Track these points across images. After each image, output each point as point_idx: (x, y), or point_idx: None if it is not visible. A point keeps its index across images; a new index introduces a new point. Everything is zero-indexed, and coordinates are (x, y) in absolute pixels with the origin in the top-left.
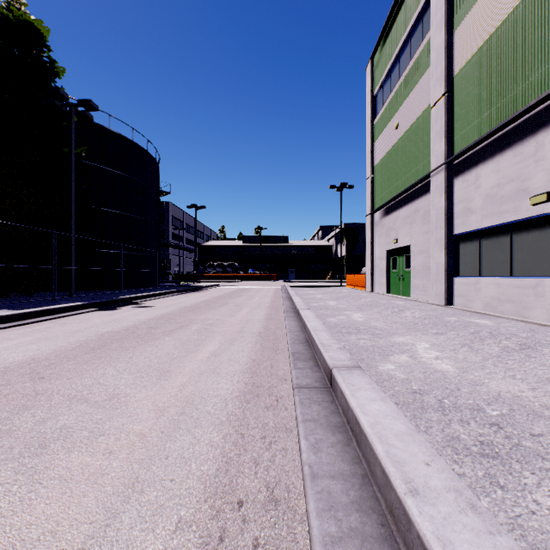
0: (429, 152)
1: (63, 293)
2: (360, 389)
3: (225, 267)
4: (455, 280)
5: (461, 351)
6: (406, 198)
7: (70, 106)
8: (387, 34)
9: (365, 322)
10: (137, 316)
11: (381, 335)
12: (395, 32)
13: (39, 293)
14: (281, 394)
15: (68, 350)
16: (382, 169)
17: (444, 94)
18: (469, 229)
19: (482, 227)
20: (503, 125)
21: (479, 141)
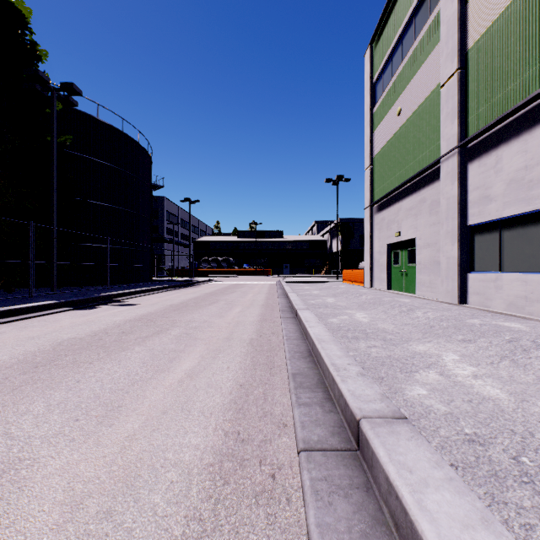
0: (437, 136)
1: (47, 289)
2: (427, 485)
3: (220, 262)
4: (470, 276)
5: (503, 366)
6: (411, 188)
7: (51, 91)
8: (388, 16)
9: (372, 324)
10: (113, 317)
11: (395, 341)
12: (398, 12)
13: (21, 289)
14: (279, 458)
15: (3, 367)
16: (383, 159)
17: (457, 70)
18: (488, 218)
19: (504, 216)
20: (533, 97)
21: (502, 118)
